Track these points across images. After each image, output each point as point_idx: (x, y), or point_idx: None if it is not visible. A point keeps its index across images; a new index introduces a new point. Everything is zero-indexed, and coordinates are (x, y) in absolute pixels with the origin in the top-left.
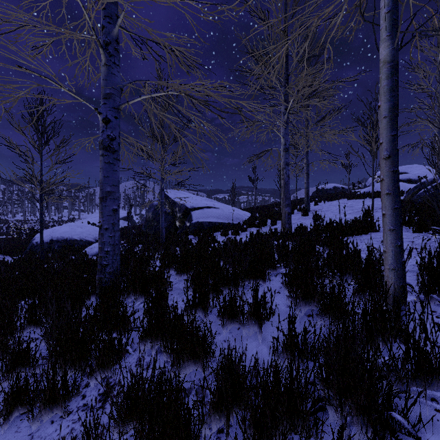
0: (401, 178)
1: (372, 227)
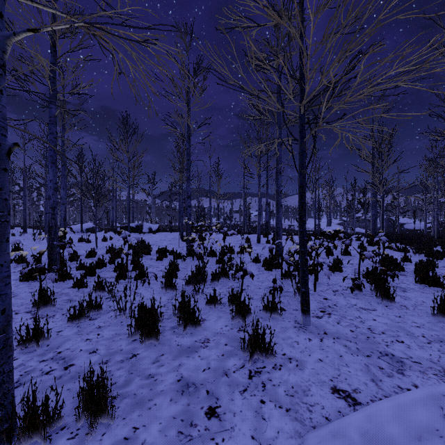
0: None
1: None
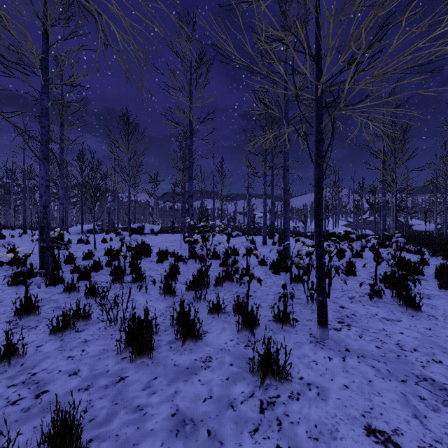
0: None
1: None
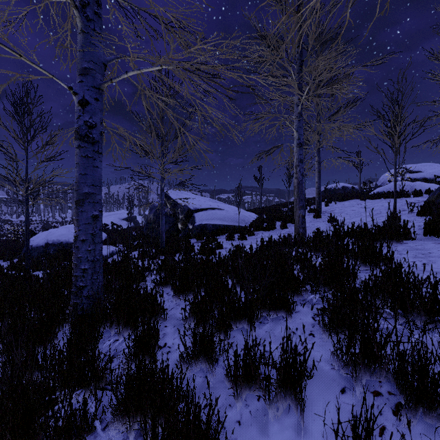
0: (416, 177)
1: (407, 234)
